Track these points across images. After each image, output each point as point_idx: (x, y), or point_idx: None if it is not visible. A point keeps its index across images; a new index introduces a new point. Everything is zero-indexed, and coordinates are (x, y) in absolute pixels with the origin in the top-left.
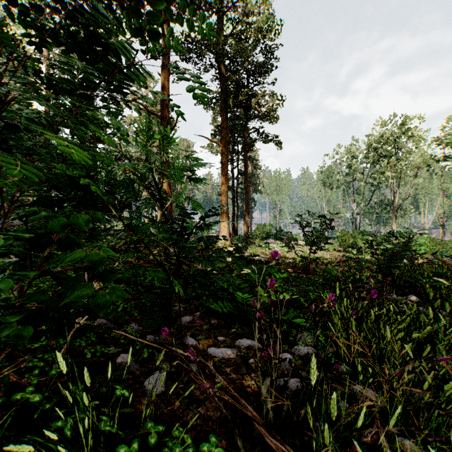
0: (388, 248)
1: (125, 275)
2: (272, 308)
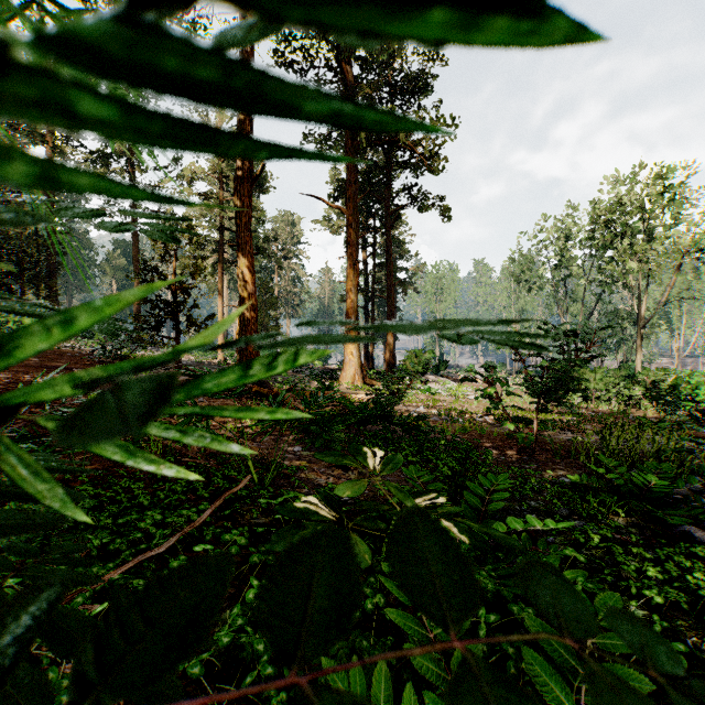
0: None
1: None
2: None
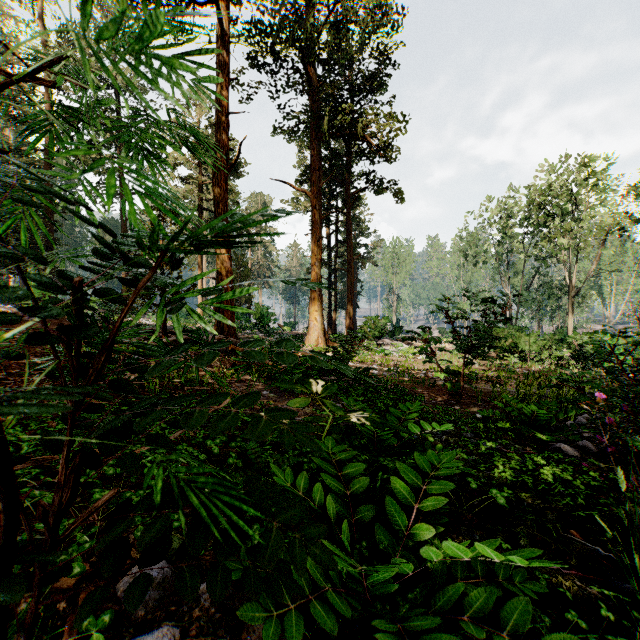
0: None
1: None
2: None
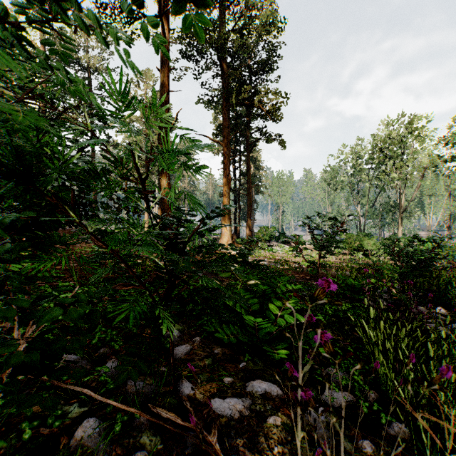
0: (413, 255)
1: (79, 313)
2: (328, 384)
